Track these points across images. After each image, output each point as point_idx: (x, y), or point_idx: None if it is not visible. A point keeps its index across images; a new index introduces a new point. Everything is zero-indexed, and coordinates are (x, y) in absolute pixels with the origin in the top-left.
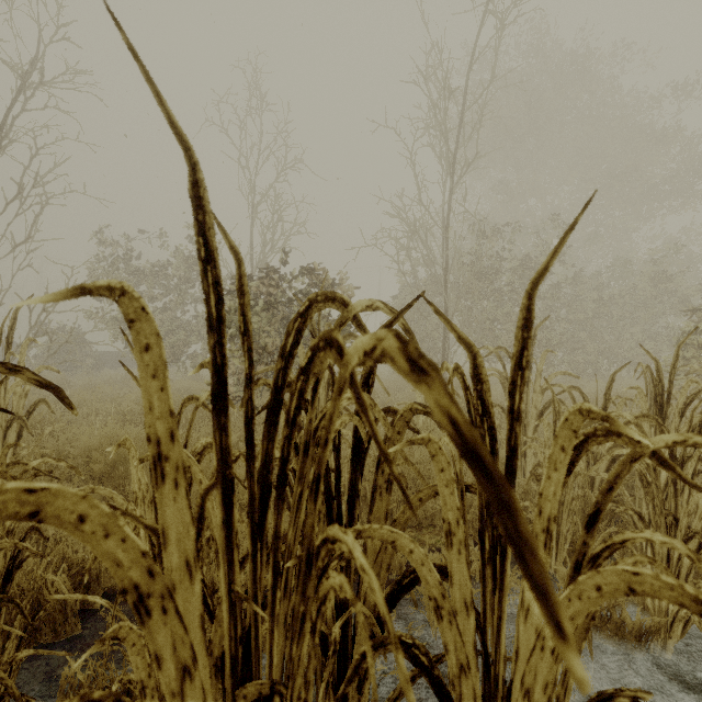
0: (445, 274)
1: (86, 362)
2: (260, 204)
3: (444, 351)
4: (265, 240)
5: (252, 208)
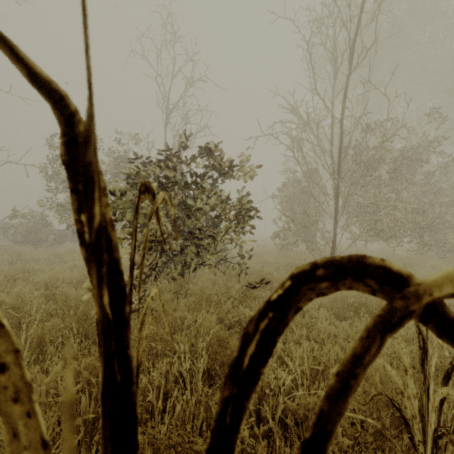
0: (338, 161)
1: (49, 238)
2: (172, 111)
3: (335, 233)
4: (174, 138)
5: (166, 115)
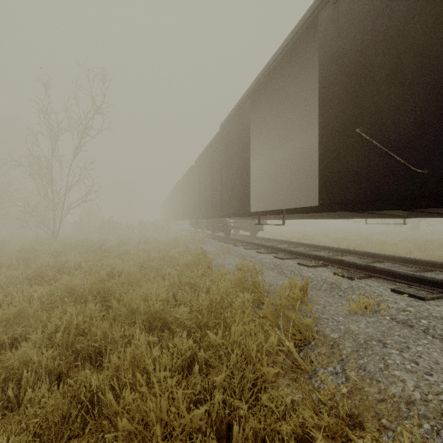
0: None
1: None
2: None
3: None
4: None
5: None
